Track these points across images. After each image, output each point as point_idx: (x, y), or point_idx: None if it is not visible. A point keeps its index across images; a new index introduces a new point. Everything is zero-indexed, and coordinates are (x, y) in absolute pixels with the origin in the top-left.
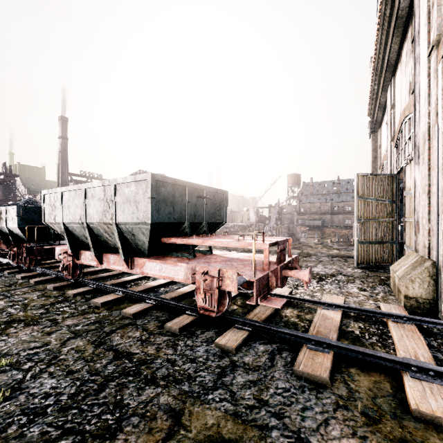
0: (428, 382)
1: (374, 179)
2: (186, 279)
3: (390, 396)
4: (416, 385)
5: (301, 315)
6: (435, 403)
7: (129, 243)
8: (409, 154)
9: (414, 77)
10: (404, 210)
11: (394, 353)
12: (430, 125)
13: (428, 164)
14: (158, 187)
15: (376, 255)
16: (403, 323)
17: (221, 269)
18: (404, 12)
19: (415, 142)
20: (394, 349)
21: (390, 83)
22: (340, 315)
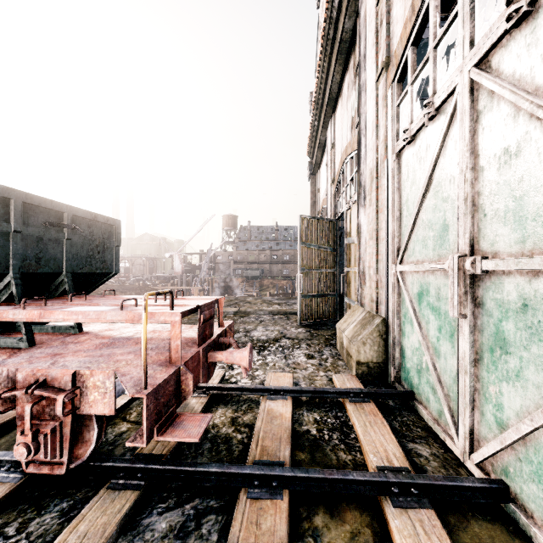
0: (415, 508)
1: (317, 223)
2: None
3: None
4: (404, 524)
5: (237, 419)
6: None
7: None
8: (352, 196)
9: (360, 107)
10: (346, 259)
11: (362, 457)
12: (378, 161)
13: (376, 205)
14: None
15: (319, 309)
16: (362, 402)
17: (78, 371)
18: (348, 36)
19: (361, 181)
20: (361, 450)
21: (330, 119)
22: (290, 406)
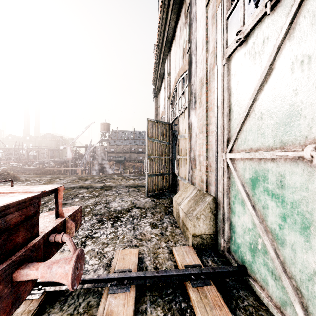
0: None
1: (159, 125)
2: None
3: None
4: None
5: None
6: None
7: None
8: (184, 104)
9: (191, 35)
10: (178, 149)
11: None
12: (208, 70)
13: (206, 105)
14: None
15: (160, 184)
16: (204, 286)
17: None
18: None
19: (191, 90)
20: None
21: (167, 57)
22: (132, 303)
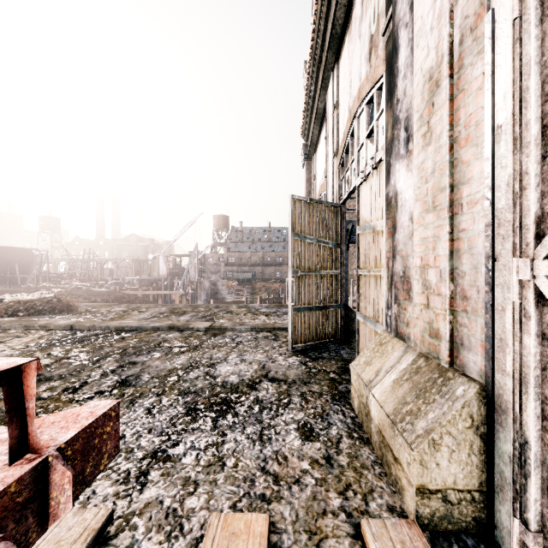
0: None
1: (315, 208)
2: None
3: None
4: None
5: None
6: None
7: None
8: (372, 156)
9: None
10: (357, 256)
11: None
12: (454, 41)
13: (448, 136)
14: None
15: (318, 327)
16: None
17: None
18: None
19: (397, 115)
20: None
21: (332, 73)
22: None
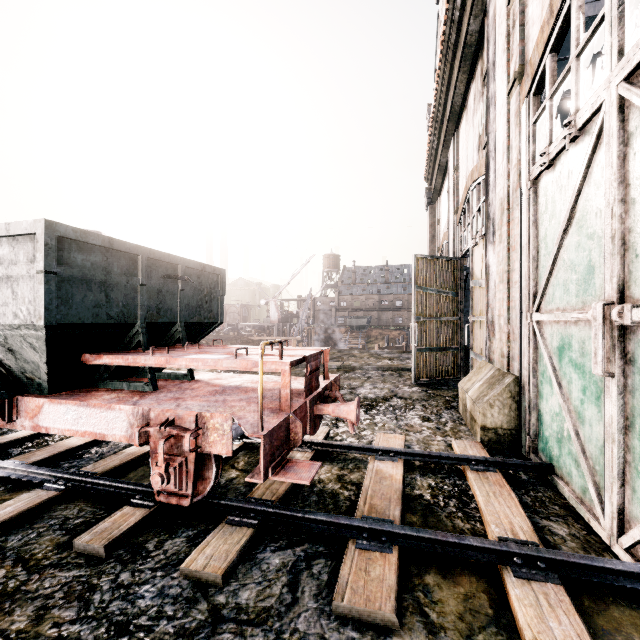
0: (540, 582)
1: (436, 263)
2: (131, 435)
3: (492, 626)
4: (526, 594)
5: (344, 476)
6: (559, 627)
7: (3, 368)
8: (479, 230)
9: (488, 125)
10: (471, 305)
11: (483, 528)
12: (510, 190)
13: (507, 242)
14: (66, 251)
15: (438, 366)
16: (486, 471)
17: (200, 413)
18: (474, 39)
19: (489, 213)
20: (481, 521)
21: (452, 137)
22: (401, 468)
